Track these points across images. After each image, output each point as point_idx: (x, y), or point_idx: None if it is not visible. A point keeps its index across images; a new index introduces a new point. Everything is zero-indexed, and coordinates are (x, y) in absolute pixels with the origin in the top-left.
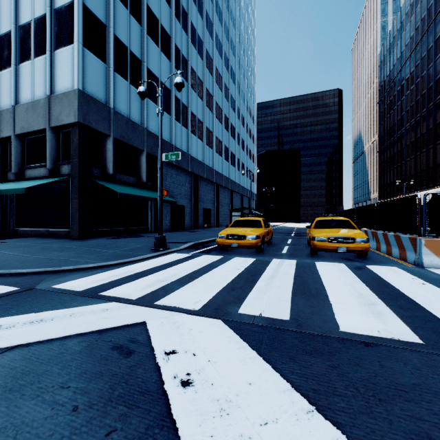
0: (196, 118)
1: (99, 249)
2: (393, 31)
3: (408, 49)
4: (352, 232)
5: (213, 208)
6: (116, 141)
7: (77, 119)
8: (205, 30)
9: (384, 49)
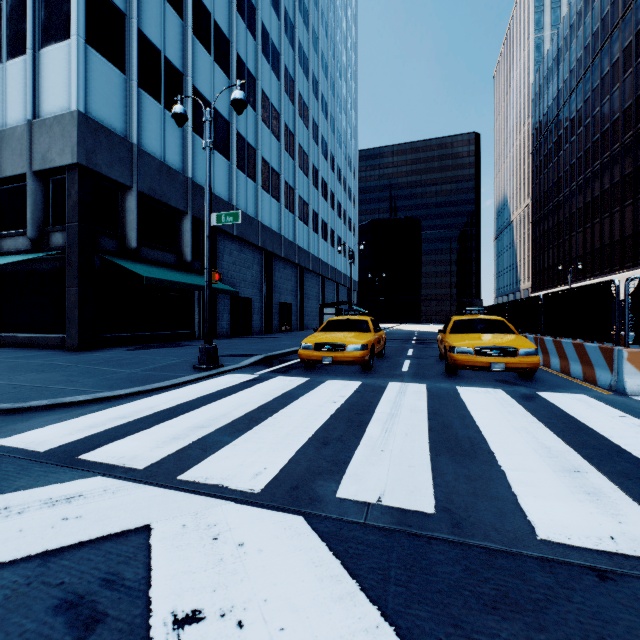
0: (270, 167)
1: (107, 368)
2: (553, 50)
3: (574, 77)
4: (511, 339)
5: (295, 303)
6: (142, 196)
7: (76, 160)
8: (283, 36)
9: (540, 76)
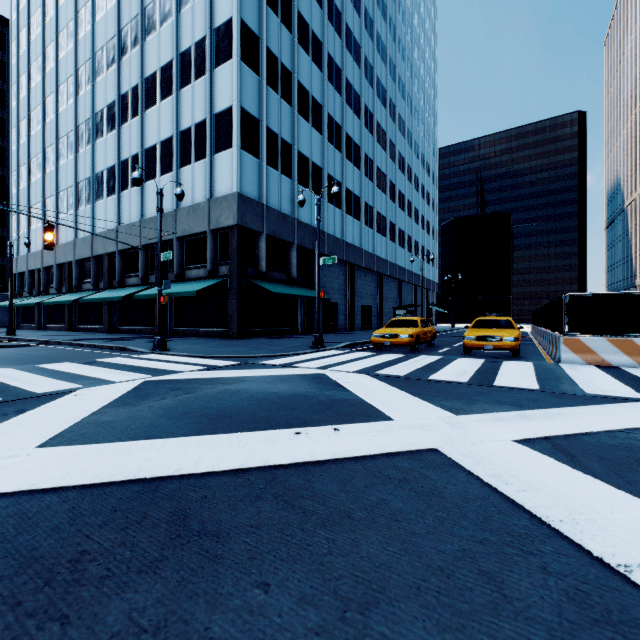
0: (353, 194)
1: (265, 346)
2: None
3: None
4: (503, 332)
5: (374, 305)
6: (268, 237)
7: (236, 222)
8: (364, 80)
9: None
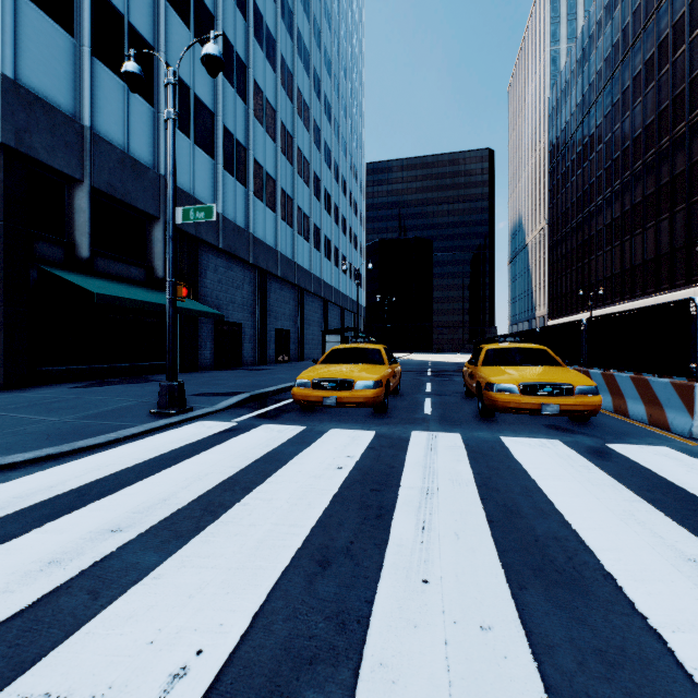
0: (264, 171)
1: (25, 415)
2: (571, 62)
3: (593, 91)
4: (563, 373)
5: (294, 329)
6: (98, 194)
7: None
8: (280, 21)
9: (558, 89)
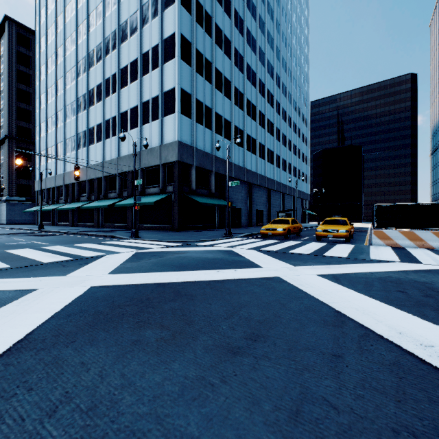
0: (251, 137)
1: (196, 235)
2: None
3: None
4: (340, 227)
5: (265, 209)
6: (196, 167)
7: (177, 159)
8: (258, 62)
9: None
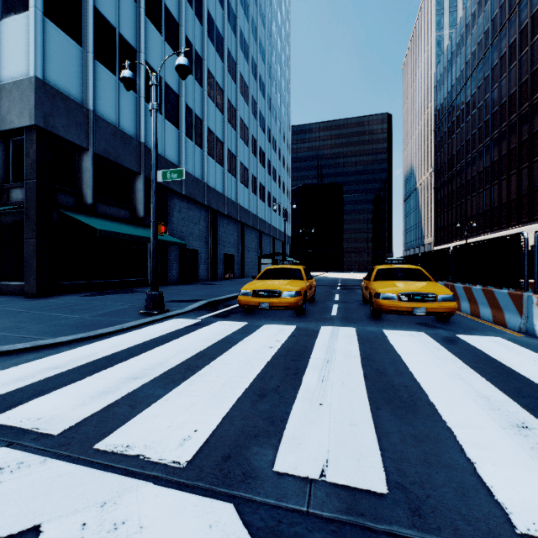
0: (215, 136)
1: (57, 314)
2: (451, 45)
3: (469, 67)
4: (430, 286)
5: (237, 254)
6: (98, 158)
7: (34, 121)
8: (227, 23)
9: (441, 66)
